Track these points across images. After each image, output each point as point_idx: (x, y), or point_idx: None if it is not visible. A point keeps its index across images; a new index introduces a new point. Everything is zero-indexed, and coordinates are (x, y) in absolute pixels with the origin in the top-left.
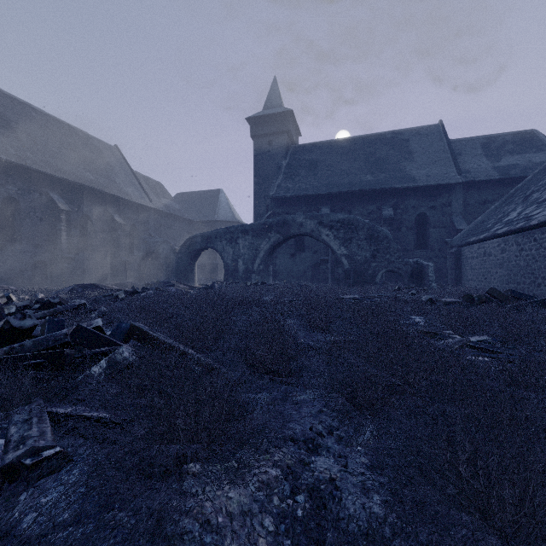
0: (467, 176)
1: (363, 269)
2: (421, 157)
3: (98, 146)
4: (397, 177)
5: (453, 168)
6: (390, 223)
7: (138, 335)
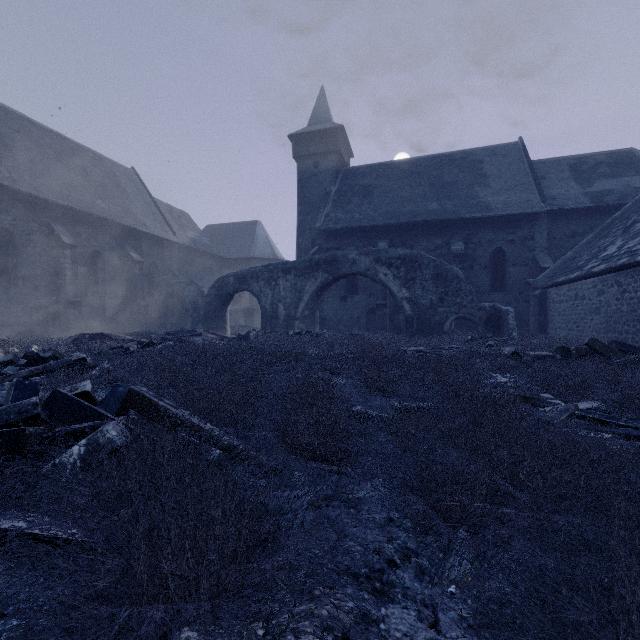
0: (553, 203)
1: (429, 315)
2: (498, 181)
3: (111, 168)
4: (468, 206)
5: (536, 194)
6: (460, 260)
7: (138, 404)
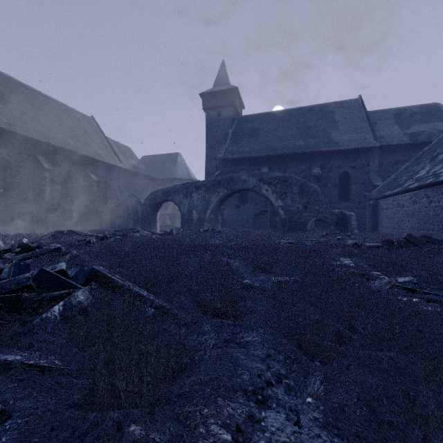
0: (382, 141)
1: (296, 218)
2: (344, 125)
3: (77, 117)
4: (324, 142)
5: (370, 134)
6: (318, 180)
7: (98, 278)
